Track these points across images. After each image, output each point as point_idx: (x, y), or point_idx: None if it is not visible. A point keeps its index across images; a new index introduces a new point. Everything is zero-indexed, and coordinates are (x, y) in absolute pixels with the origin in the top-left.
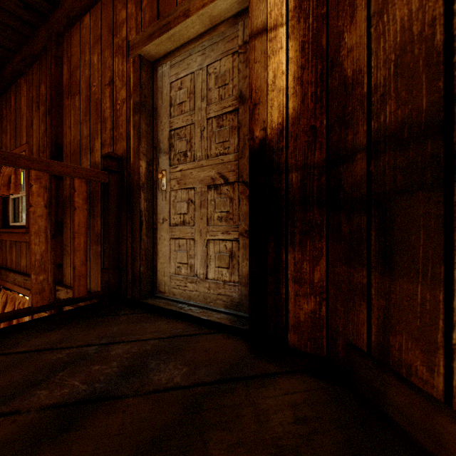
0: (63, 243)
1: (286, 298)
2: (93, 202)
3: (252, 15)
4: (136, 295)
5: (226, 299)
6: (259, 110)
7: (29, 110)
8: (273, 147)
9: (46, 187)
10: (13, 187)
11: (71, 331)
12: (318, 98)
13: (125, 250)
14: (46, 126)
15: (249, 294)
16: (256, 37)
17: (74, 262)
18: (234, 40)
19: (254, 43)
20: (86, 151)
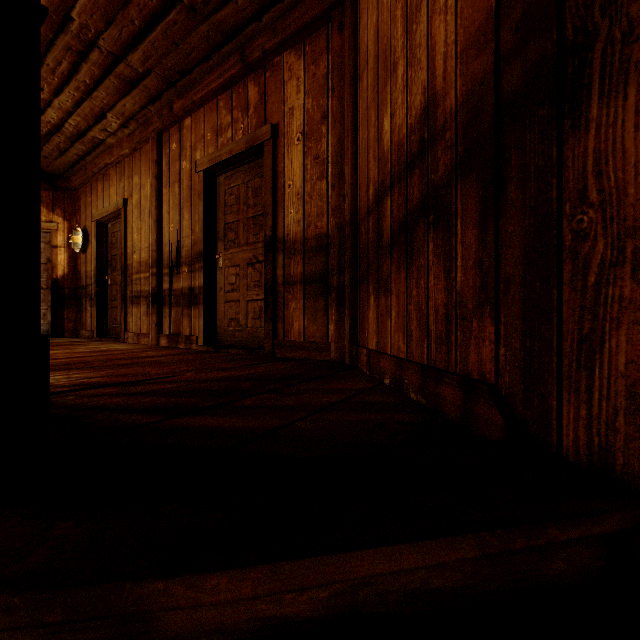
0: None
1: (65, 324)
2: None
3: (53, 240)
4: None
5: (43, 330)
6: (56, 270)
7: None
8: (60, 281)
9: None
10: None
11: None
12: (74, 271)
13: None
14: None
15: (52, 324)
16: (55, 248)
17: None
18: (46, 238)
19: (53, 249)
20: None
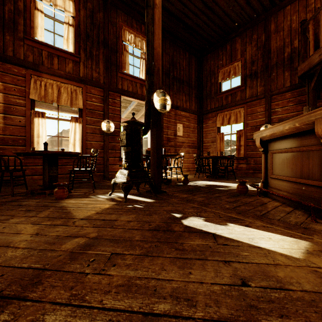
0: (271, 79)
1: None
2: (292, 59)
3: None
4: None
5: None
6: None
7: (243, 46)
8: None
9: (257, 67)
10: (234, 74)
11: None
12: None
13: None
14: (257, 47)
15: None
16: None
17: None
18: None
19: None
20: (287, 46)
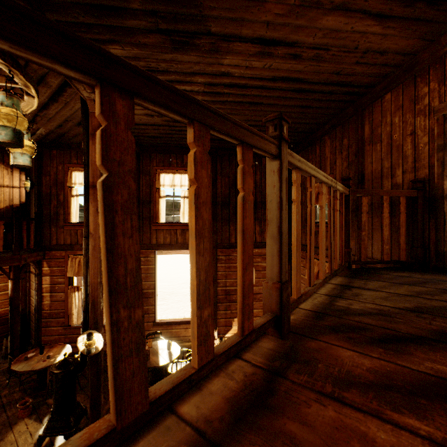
0: None
1: None
2: (394, 208)
3: None
4: (439, 265)
5: None
6: None
7: (332, 155)
8: None
9: None
10: None
11: (410, 274)
12: None
13: (426, 237)
14: (348, 163)
15: None
16: None
17: (399, 241)
18: None
19: None
20: (387, 176)
